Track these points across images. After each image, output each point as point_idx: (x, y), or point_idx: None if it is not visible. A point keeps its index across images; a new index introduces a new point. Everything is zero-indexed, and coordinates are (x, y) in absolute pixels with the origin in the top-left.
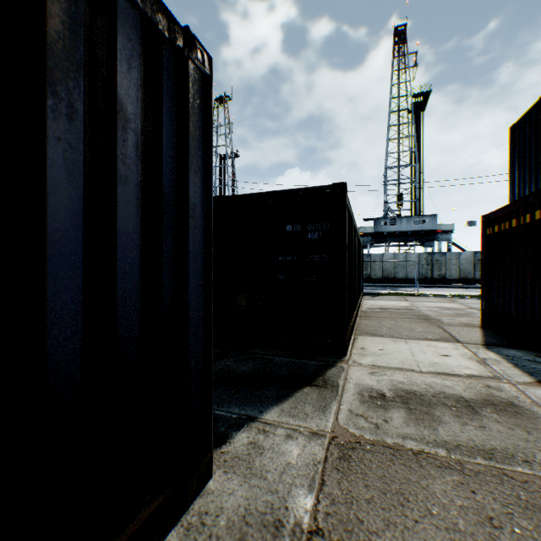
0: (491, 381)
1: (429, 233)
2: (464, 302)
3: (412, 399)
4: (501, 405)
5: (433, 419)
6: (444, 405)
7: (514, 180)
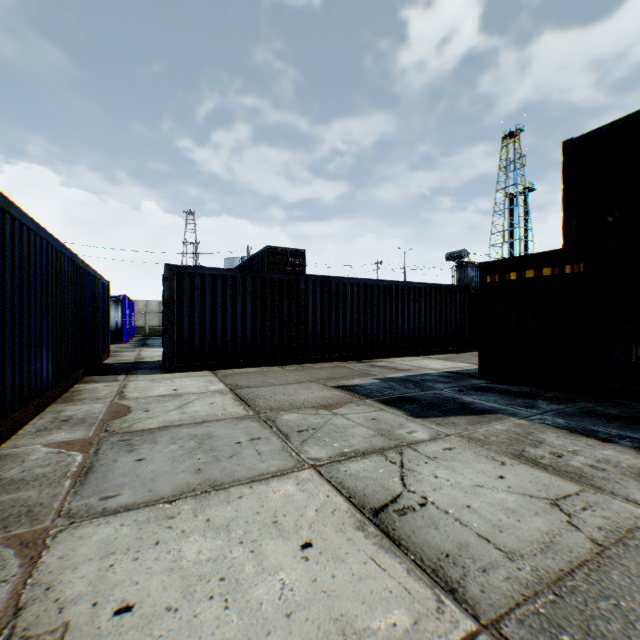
0: None
1: None
2: None
3: None
4: None
5: None
6: None
7: None
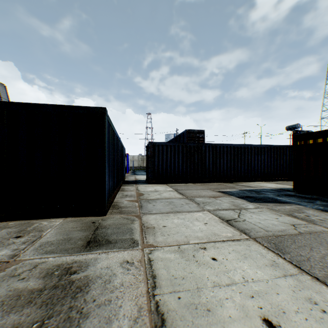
0: None
1: None
2: None
3: None
4: None
5: None
6: None
7: None
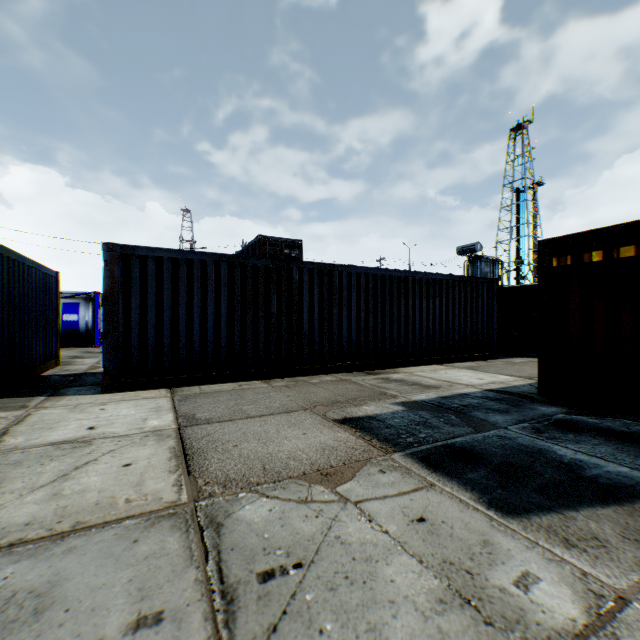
0: None
1: None
2: None
3: None
4: None
5: None
6: None
7: None
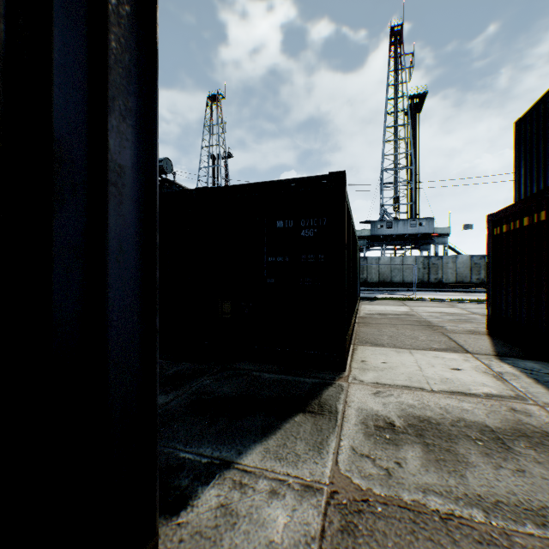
0: (515, 402)
1: (426, 237)
2: (464, 306)
3: (428, 429)
4: (536, 436)
5: (457, 460)
6: (467, 437)
7: (520, 178)
